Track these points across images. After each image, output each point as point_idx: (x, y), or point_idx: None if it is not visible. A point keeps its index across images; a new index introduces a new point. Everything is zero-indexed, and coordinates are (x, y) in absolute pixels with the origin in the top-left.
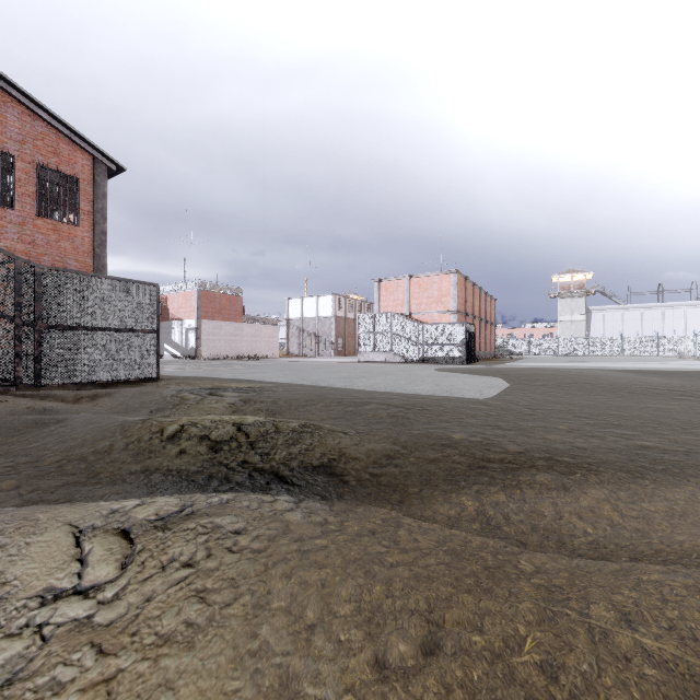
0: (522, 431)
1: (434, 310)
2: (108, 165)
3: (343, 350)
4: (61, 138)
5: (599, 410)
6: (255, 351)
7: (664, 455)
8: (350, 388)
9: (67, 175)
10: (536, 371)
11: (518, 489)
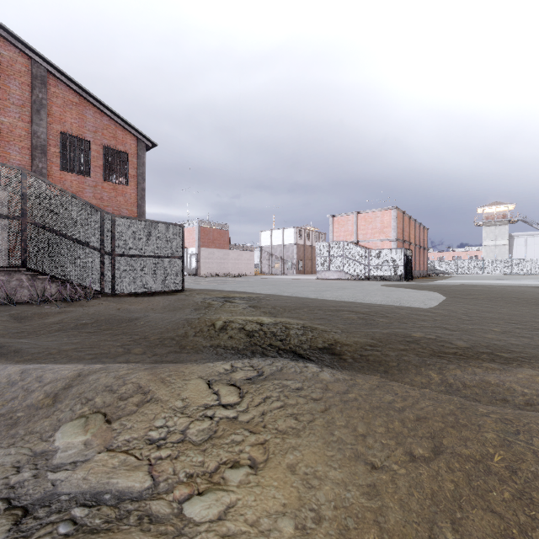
0: (464, 331)
1: (377, 238)
2: (146, 143)
3: (303, 270)
4: (118, 127)
5: (526, 318)
6: (237, 270)
7: None
8: (321, 299)
9: (121, 152)
10: (467, 287)
11: (470, 368)
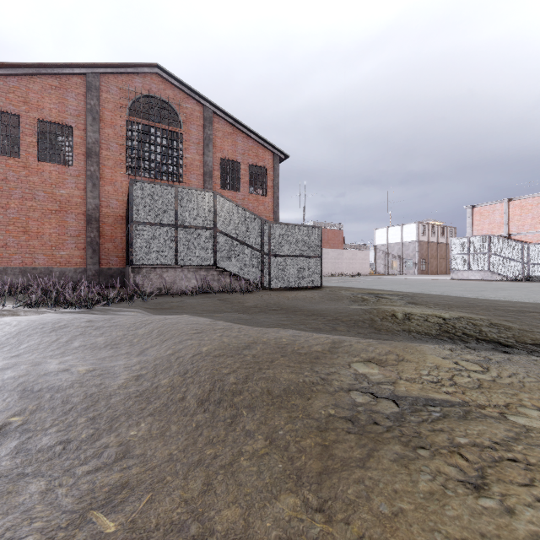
0: None
1: None
2: (280, 156)
3: (426, 270)
4: (259, 146)
5: None
6: (351, 270)
7: None
8: (484, 298)
9: (261, 167)
10: None
11: None
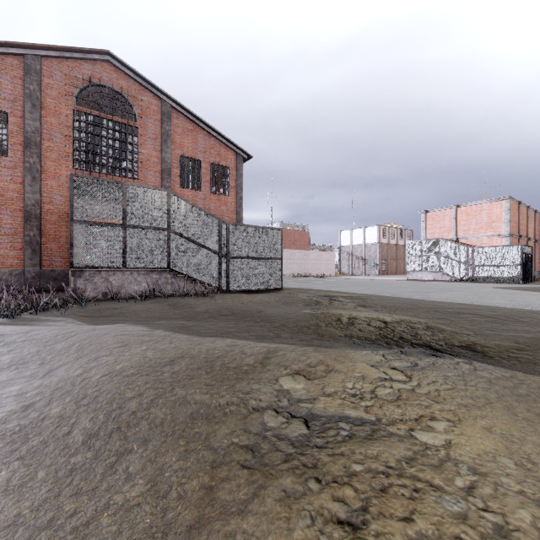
0: None
1: (483, 234)
2: (243, 156)
3: (386, 270)
4: (221, 145)
5: None
6: (317, 271)
7: None
8: (429, 300)
9: (224, 166)
10: None
11: None
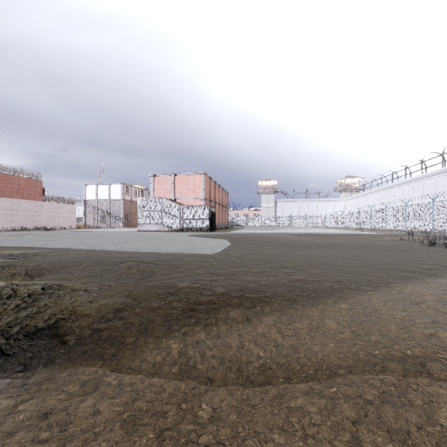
0: (230, 276)
1: (191, 197)
2: None
3: (130, 223)
4: None
5: (277, 257)
6: (54, 224)
7: (308, 285)
8: (119, 250)
9: None
10: (247, 235)
11: (216, 326)
